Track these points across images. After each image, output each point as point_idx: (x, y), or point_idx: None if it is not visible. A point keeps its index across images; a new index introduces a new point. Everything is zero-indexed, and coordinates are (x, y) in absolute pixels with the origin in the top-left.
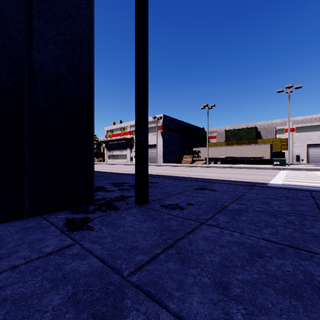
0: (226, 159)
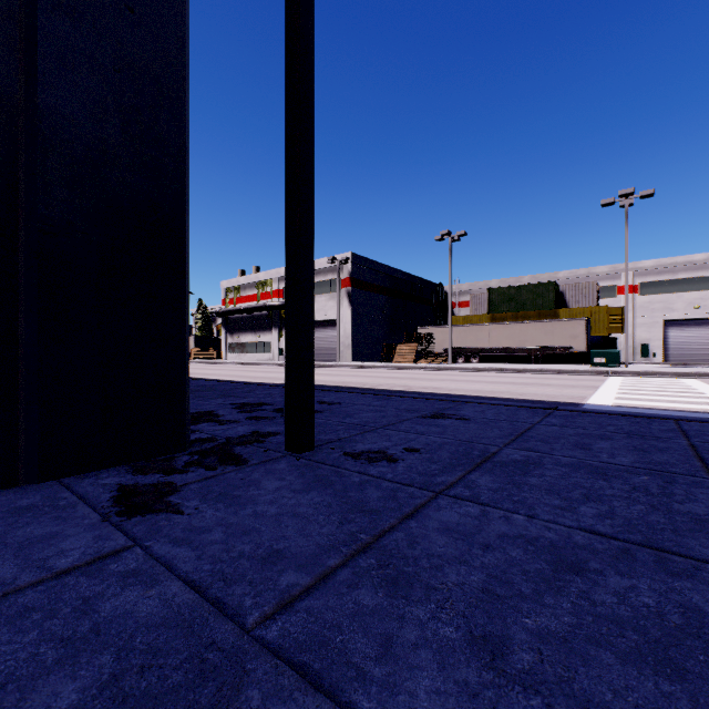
0: (491, 353)
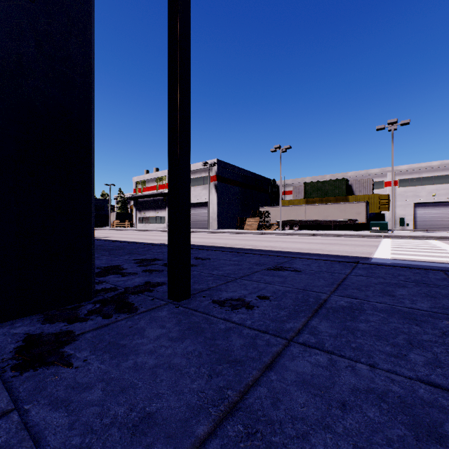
0: (306, 223)
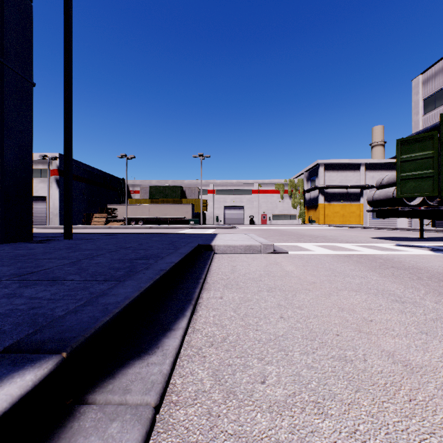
0: (150, 219)
